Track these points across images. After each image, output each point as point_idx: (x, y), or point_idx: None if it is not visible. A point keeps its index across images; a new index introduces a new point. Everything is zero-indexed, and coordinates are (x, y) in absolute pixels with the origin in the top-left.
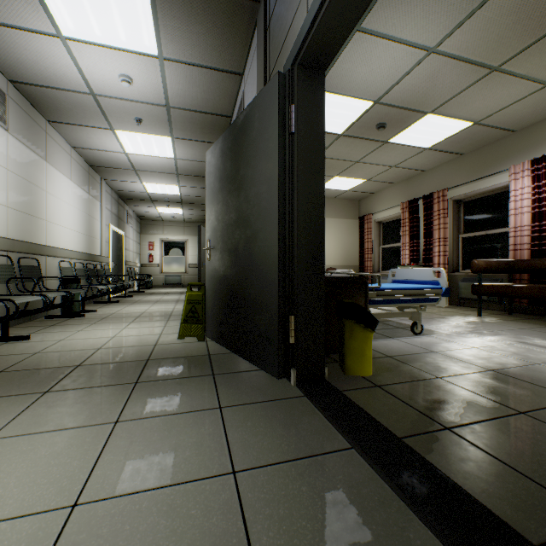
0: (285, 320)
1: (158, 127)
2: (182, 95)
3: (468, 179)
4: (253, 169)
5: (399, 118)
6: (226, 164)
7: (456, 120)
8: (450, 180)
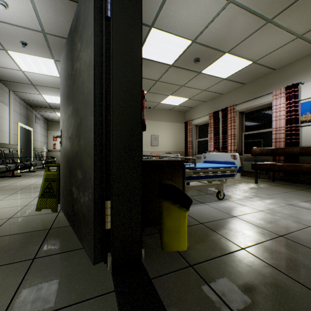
0: (102, 204)
1: (41, 50)
2: (52, 22)
3: (248, 99)
4: (80, 60)
5: (208, 55)
6: (68, 64)
7: (243, 59)
8: (237, 99)
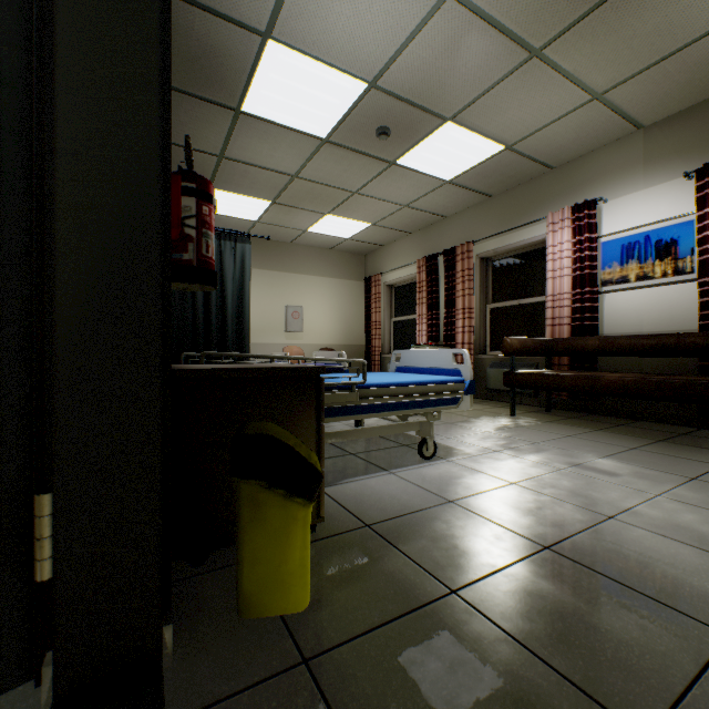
0: (31, 505)
1: None
2: None
3: (498, 230)
4: None
5: (408, 121)
6: None
7: (485, 139)
8: (477, 231)
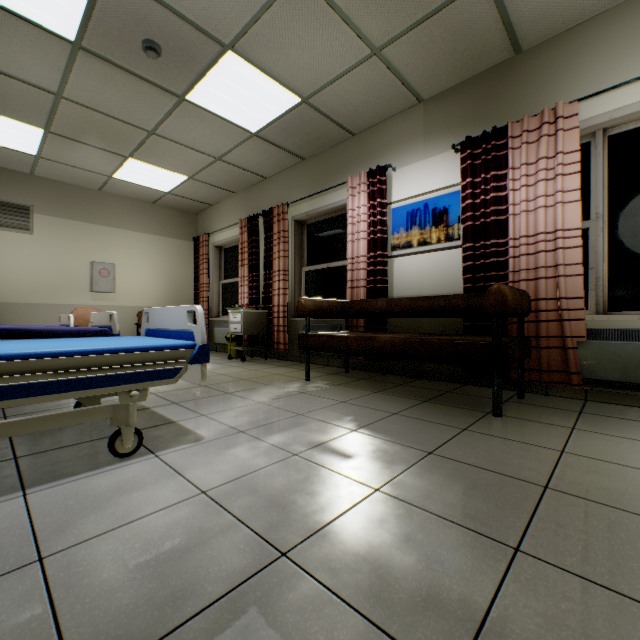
0: None
1: None
2: None
3: (311, 193)
4: None
5: (180, 39)
6: None
7: (277, 84)
8: (293, 193)
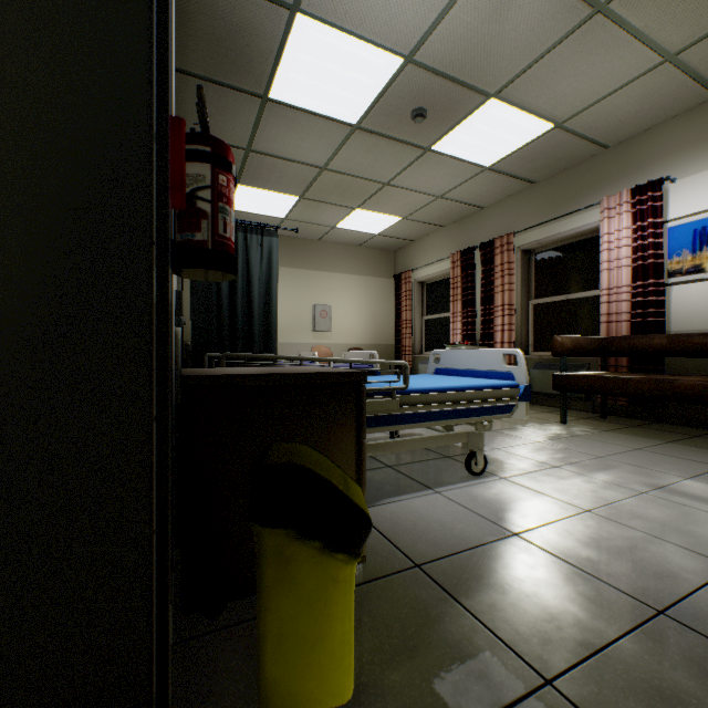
0: None
1: None
2: None
3: (543, 219)
4: None
5: (447, 100)
6: None
7: (532, 117)
8: (518, 221)
